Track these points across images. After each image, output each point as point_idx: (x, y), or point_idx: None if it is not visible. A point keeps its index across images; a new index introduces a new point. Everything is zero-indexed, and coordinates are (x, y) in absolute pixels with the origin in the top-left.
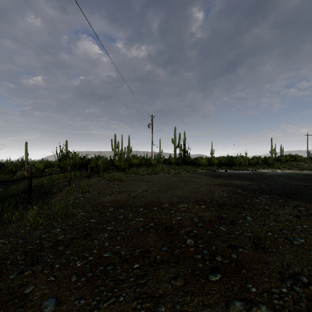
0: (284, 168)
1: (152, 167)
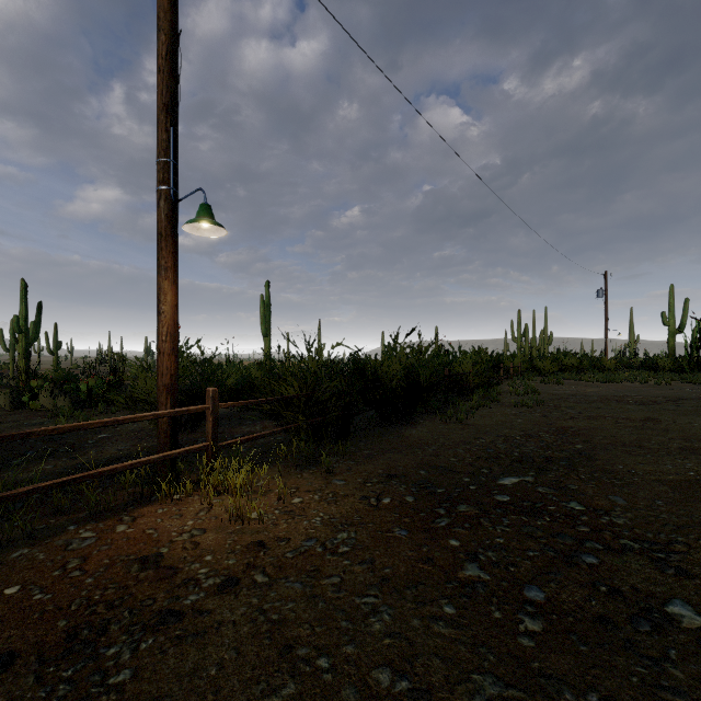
0: None
1: (607, 373)
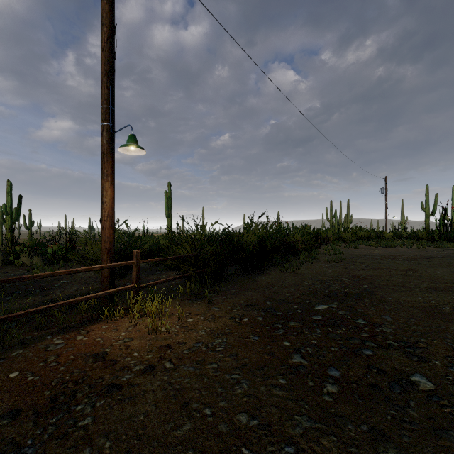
0: None
1: (386, 241)
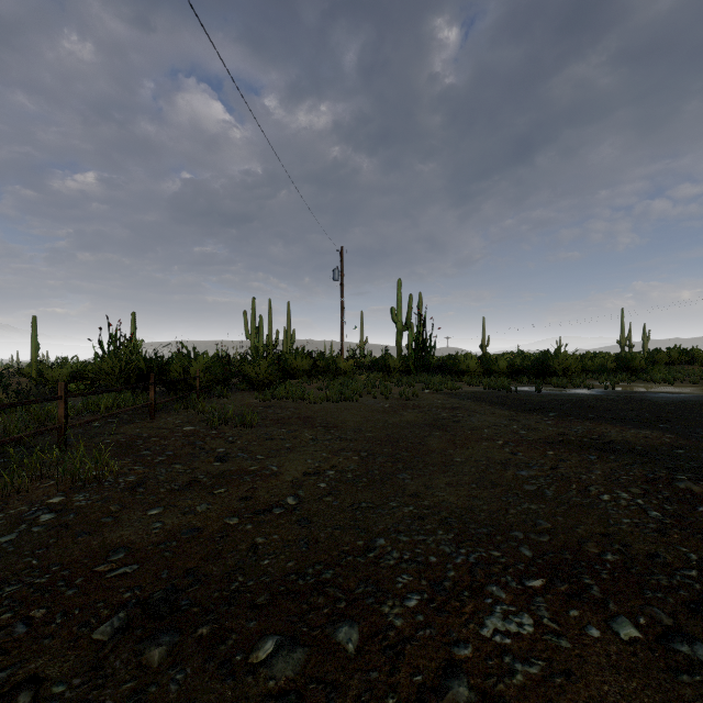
0: (679, 383)
1: (343, 380)
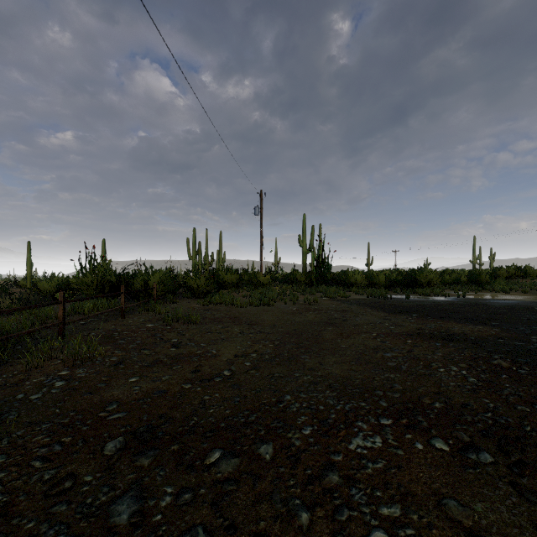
0: (514, 292)
1: (262, 290)
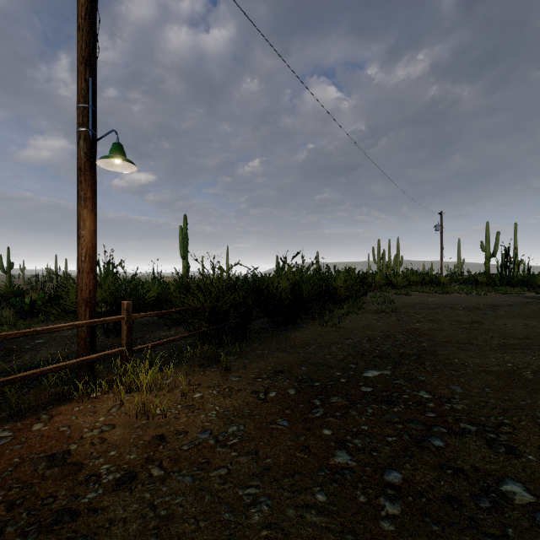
0: None
1: (442, 287)
